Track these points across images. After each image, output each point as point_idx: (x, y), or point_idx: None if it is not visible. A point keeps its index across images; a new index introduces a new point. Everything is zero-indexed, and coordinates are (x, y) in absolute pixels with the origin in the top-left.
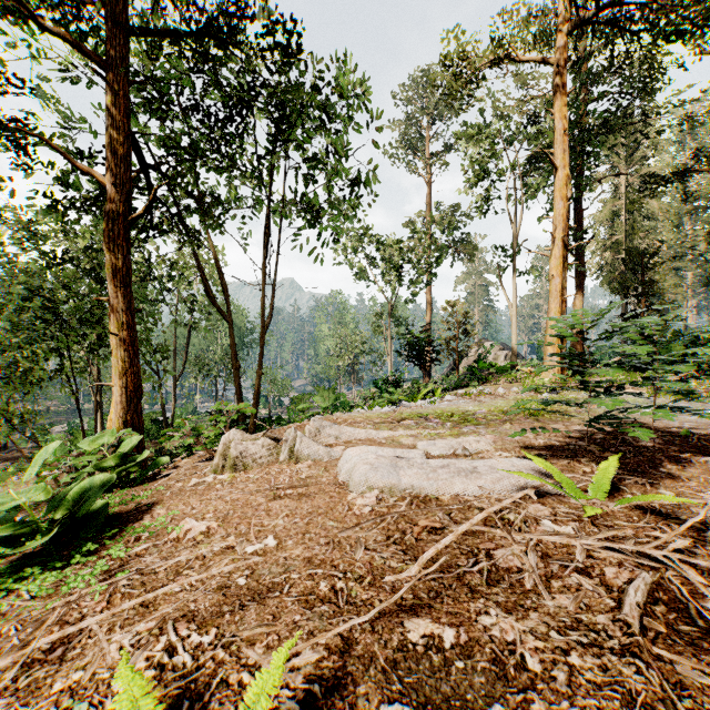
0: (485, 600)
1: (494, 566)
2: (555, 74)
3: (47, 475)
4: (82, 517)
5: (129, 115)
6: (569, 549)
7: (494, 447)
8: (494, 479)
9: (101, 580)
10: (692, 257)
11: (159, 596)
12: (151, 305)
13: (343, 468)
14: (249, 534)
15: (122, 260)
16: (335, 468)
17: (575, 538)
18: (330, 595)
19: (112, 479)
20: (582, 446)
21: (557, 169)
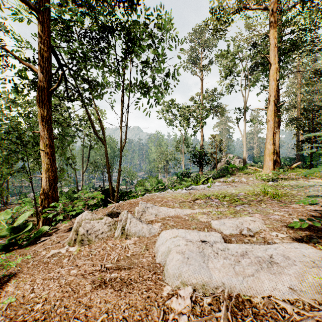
0: None
1: None
2: (270, 16)
3: None
4: None
5: (50, 37)
6: None
7: (267, 226)
8: (294, 273)
9: None
10: None
11: None
12: (71, 138)
13: (159, 249)
14: None
15: (46, 111)
16: (153, 246)
17: None
18: None
19: None
20: None
21: (271, 65)
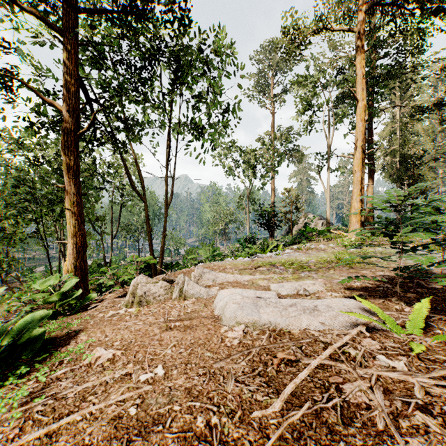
0: (345, 444)
1: (345, 402)
2: (356, 39)
3: None
4: (26, 342)
5: (78, 66)
6: (406, 384)
7: (325, 288)
8: (331, 316)
9: (23, 403)
10: (442, 160)
11: (62, 424)
12: (96, 191)
13: (217, 305)
14: (144, 362)
15: (73, 160)
16: (212, 305)
17: (411, 375)
18: (205, 431)
19: (48, 314)
20: (389, 288)
21: (358, 101)
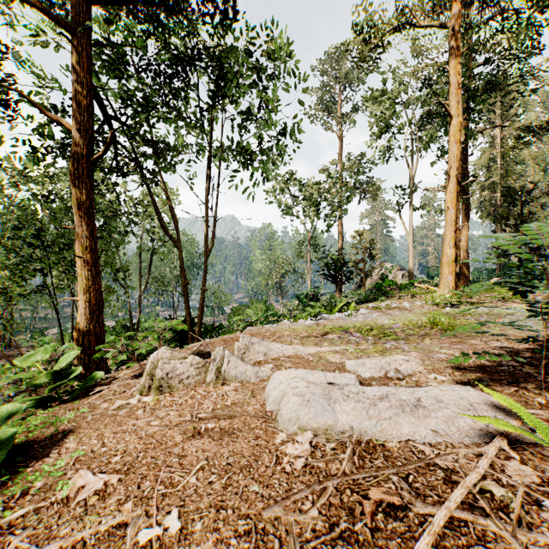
0: None
1: None
2: (450, 38)
3: (35, 370)
4: None
5: (92, 73)
6: None
7: (424, 368)
8: (444, 417)
9: None
10: None
11: None
12: (121, 235)
13: (271, 395)
14: (150, 499)
15: (86, 194)
16: (262, 393)
17: None
18: None
19: (18, 410)
20: (516, 367)
21: (452, 118)
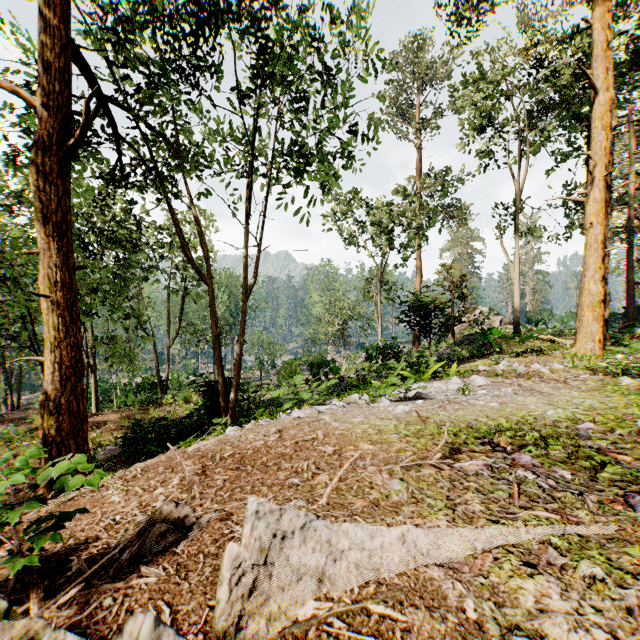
0: None
1: None
2: None
3: (25, 445)
4: None
5: (63, 19)
6: None
7: None
8: None
9: None
10: None
11: None
12: (147, 272)
13: None
14: None
15: (54, 201)
16: None
17: None
18: None
19: None
20: None
21: (597, 92)
